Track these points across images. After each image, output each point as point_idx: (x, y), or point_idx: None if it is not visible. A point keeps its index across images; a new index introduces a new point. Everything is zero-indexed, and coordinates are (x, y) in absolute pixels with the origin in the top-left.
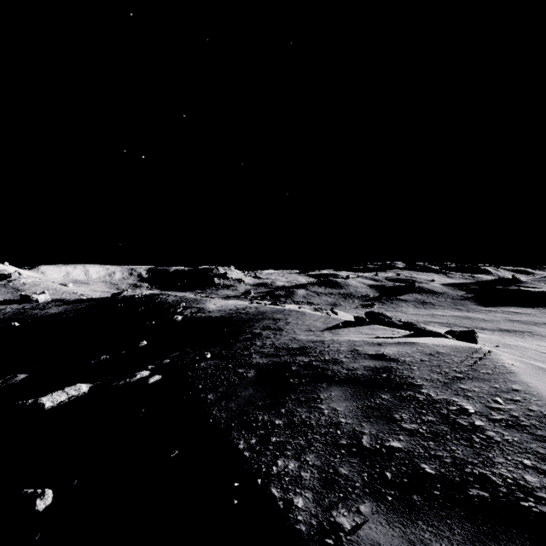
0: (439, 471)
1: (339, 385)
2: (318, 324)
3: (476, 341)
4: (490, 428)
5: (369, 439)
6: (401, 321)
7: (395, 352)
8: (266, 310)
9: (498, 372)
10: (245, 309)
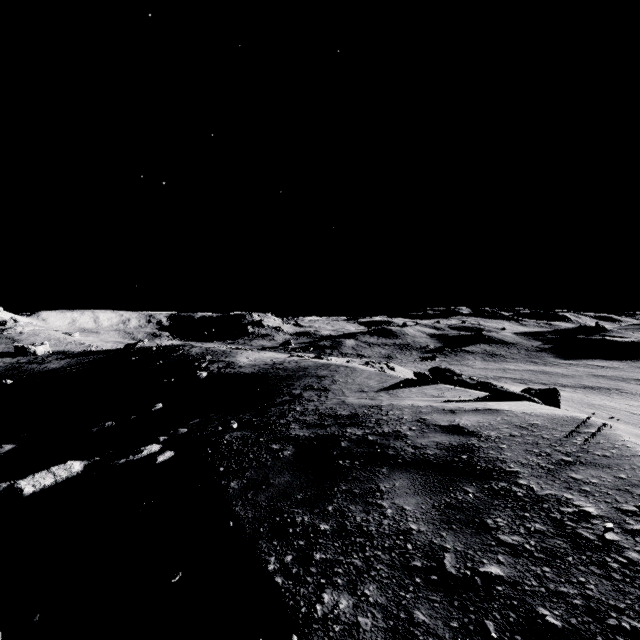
0: (568, 622)
1: (404, 470)
2: (372, 383)
3: (558, 401)
4: (629, 546)
5: (455, 560)
6: (473, 379)
7: (474, 423)
8: (308, 366)
9: (620, 454)
10: (283, 363)
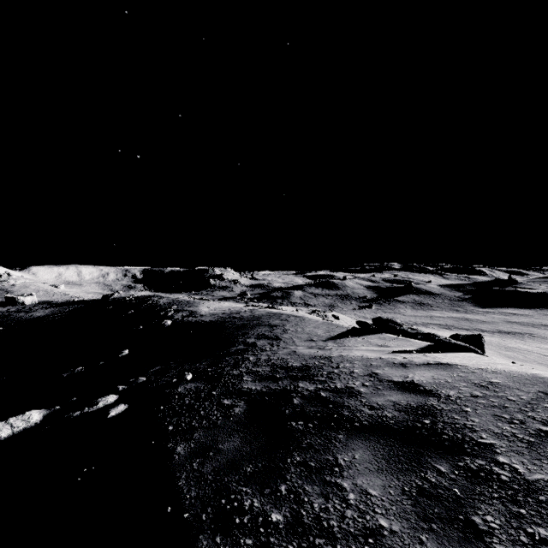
0: None
1: (363, 437)
2: (320, 332)
3: (483, 346)
4: None
5: None
6: (413, 328)
7: (430, 380)
8: (262, 315)
9: None
10: (239, 313)
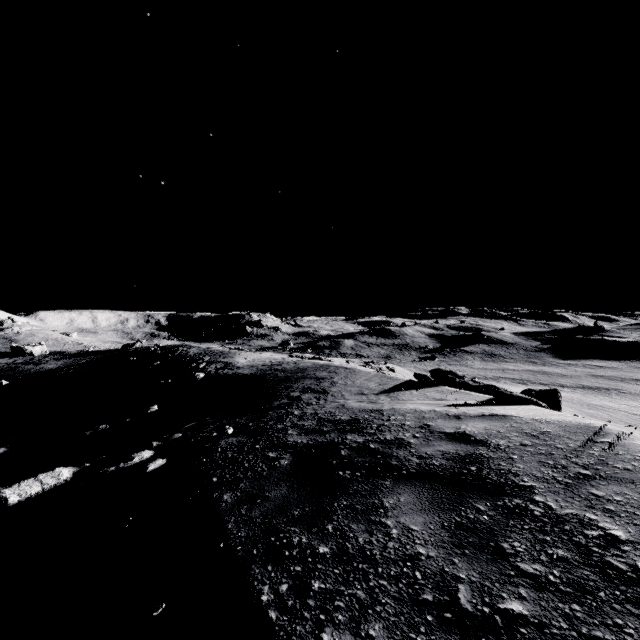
0: None
1: (409, 483)
2: (372, 385)
3: (559, 402)
4: None
5: (470, 594)
6: (476, 381)
7: (482, 431)
8: (307, 367)
9: None
10: (281, 364)
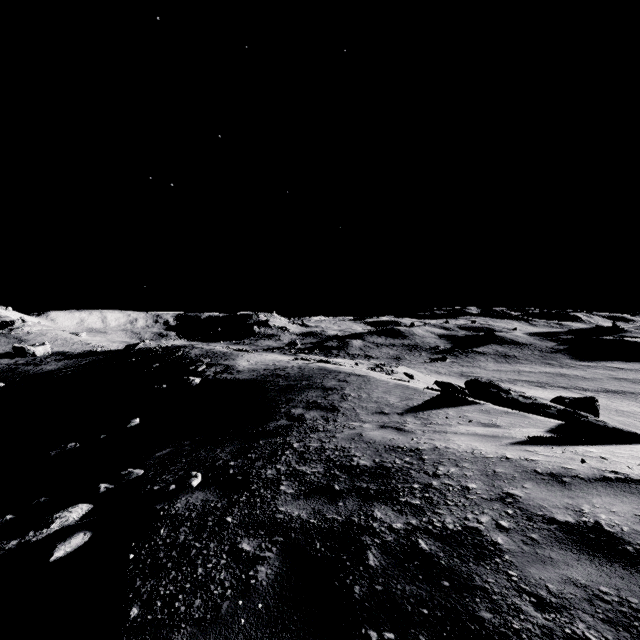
0: None
1: None
2: (393, 400)
3: (597, 412)
4: None
5: None
6: (526, 396)
7: (636, 526)
8: (313, 373)
9: None
10: (285, 369)
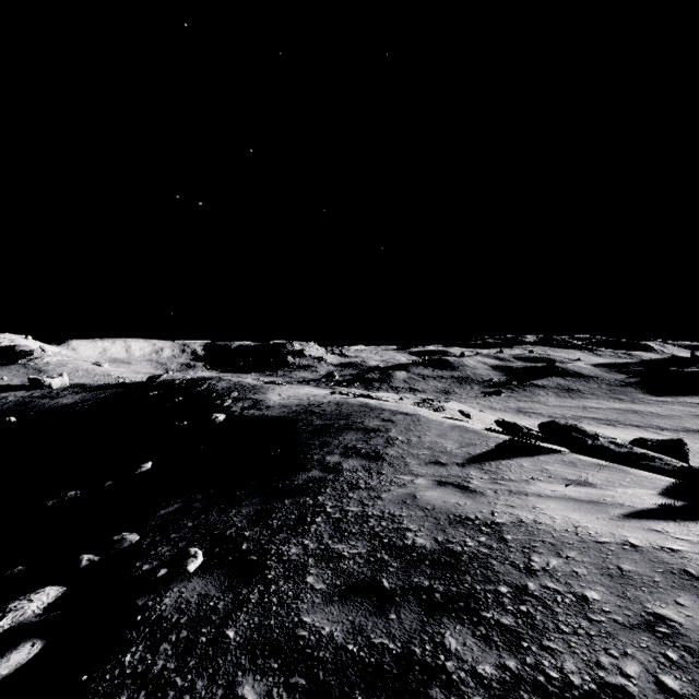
0: None
1: None
2: (450, 446)
3: (687, 458)
4: None
5: None
6: (618, 443)
7: None
8: (353, 410)
9: None
10: (320, 405)
